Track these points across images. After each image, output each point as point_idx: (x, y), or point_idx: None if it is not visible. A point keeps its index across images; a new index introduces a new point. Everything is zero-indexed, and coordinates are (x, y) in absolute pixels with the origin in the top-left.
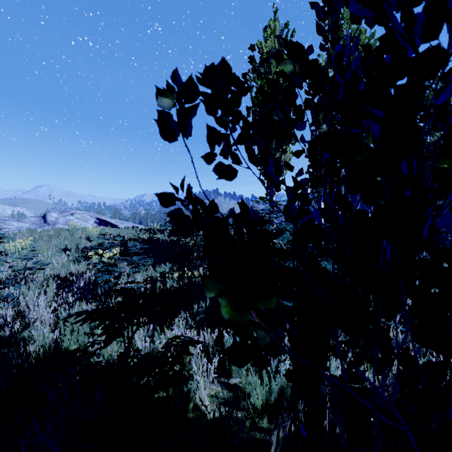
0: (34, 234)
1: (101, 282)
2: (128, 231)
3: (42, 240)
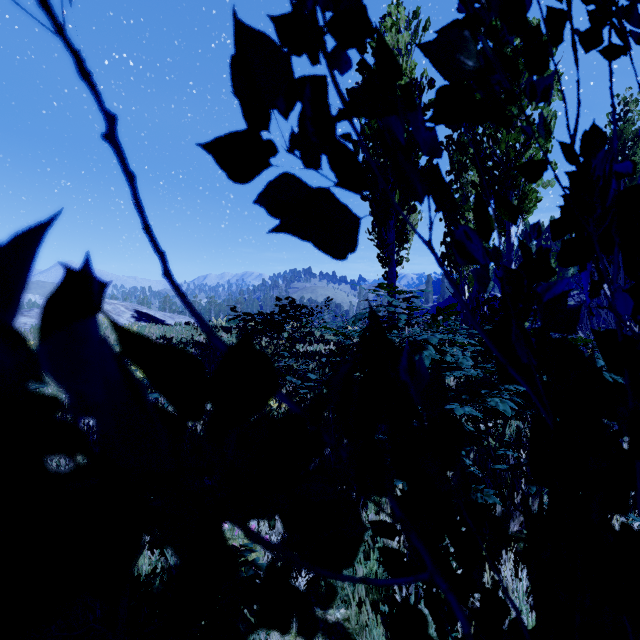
0: None
1: None
2: (179, 329)
3: None
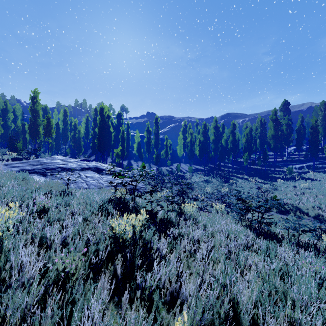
0: None
1: None
2: None
3: None
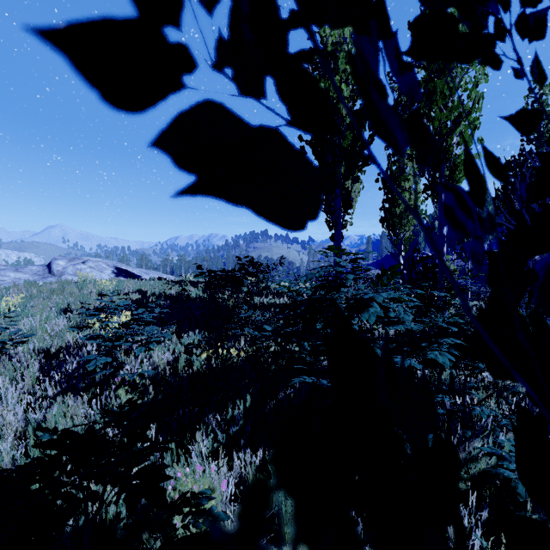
0: (32, 288)
1: (100, 363)
2: (153, 284)
3: (39, 297)
